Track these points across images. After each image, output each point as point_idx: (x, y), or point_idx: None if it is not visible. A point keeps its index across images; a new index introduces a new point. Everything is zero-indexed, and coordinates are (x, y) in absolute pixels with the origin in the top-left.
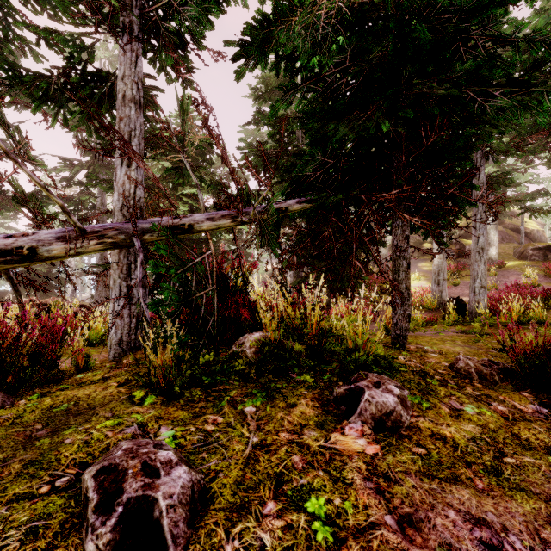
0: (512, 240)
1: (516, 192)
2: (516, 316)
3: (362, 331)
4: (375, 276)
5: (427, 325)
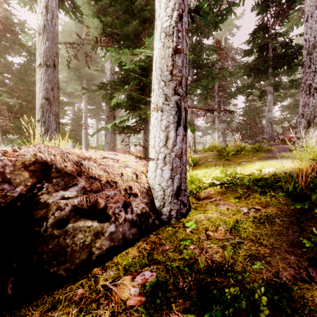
0: None
1: None
2: None
3: None
4: None
5: None
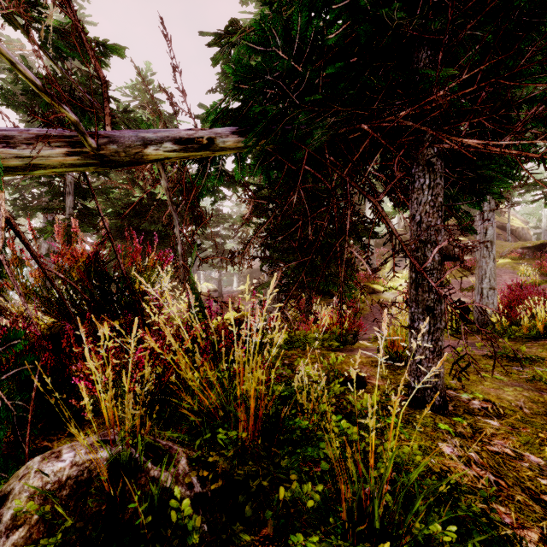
0: (499, 237)
1: None
2: (541, 326)
3: (366, 405)
4: (361, 275)
5: None
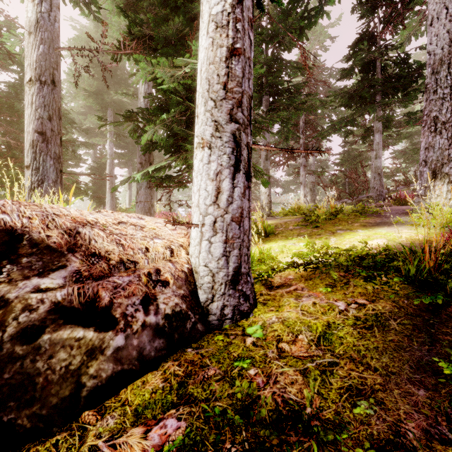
0: None
1: None
2: None
3: None
4: None
5: None
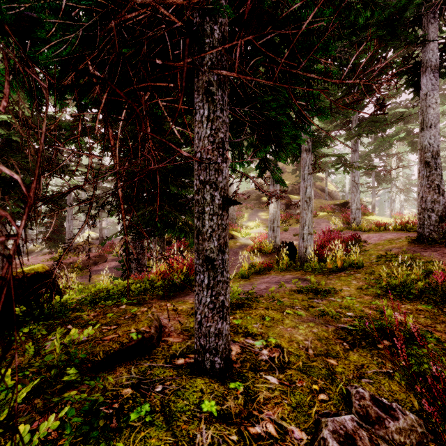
0: (321, 197)
1: (323, 162)
2: (339, 262)
3: None
4: None
5: (264, 272)
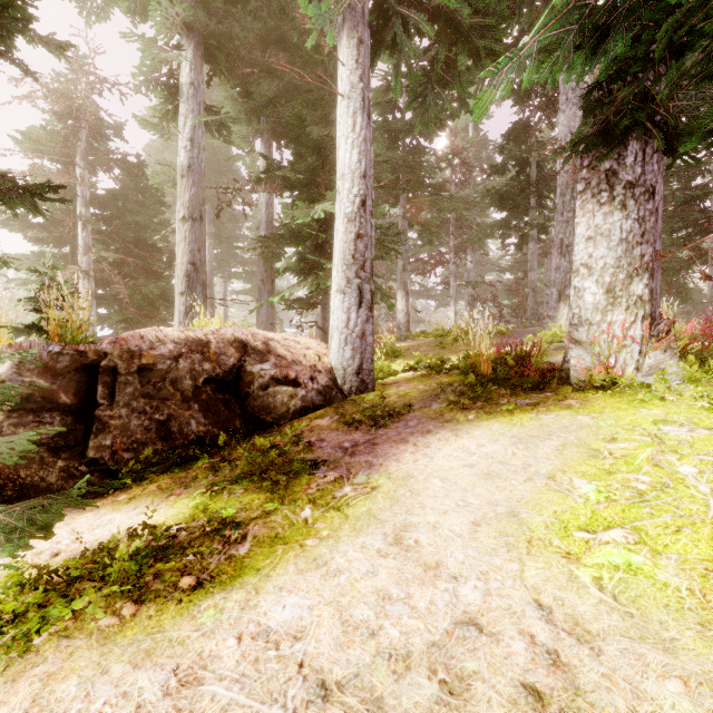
0: None
1: None
2: None
3: None
4: None
5: None
